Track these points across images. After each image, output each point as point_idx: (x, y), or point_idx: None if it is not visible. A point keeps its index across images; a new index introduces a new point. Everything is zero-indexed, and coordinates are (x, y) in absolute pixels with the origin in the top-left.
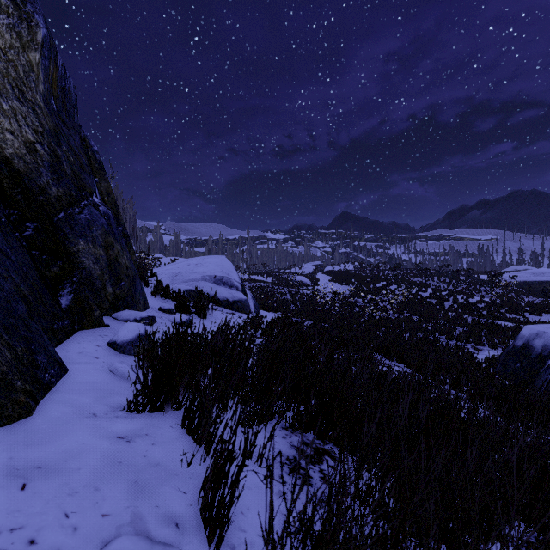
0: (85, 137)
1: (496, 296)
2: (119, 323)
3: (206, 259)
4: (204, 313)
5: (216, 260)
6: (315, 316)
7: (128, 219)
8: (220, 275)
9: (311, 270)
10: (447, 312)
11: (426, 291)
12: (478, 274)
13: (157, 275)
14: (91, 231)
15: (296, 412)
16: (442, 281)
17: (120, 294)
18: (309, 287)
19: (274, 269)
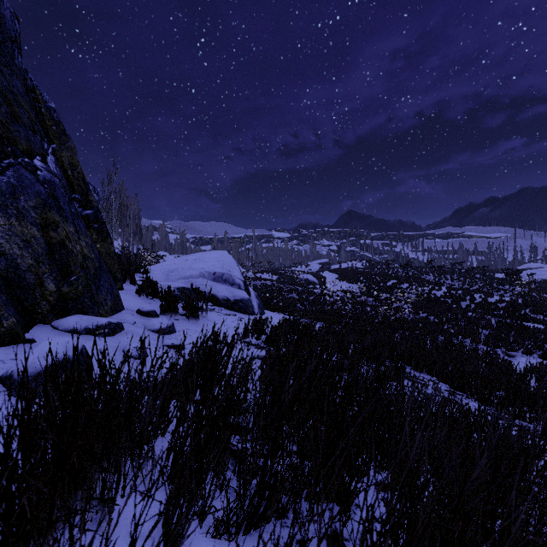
0: (35, 87)
1: (516, 295)
2: (56, 335)
3: (206, 255)
4: (196, 315)
5: (217, 256)
6: (325, 317)
7: (132, 216)
8: (220, 271)
9: (317, 268)
10: (466, 312)
11: (440, 290)
12: (491, 272)
13: (151, 271)
14: (16, 201)
15: (332, 538)
16: (456, 279)
17: (70, 292)
18: (316, 285)
19: (280, 267)
